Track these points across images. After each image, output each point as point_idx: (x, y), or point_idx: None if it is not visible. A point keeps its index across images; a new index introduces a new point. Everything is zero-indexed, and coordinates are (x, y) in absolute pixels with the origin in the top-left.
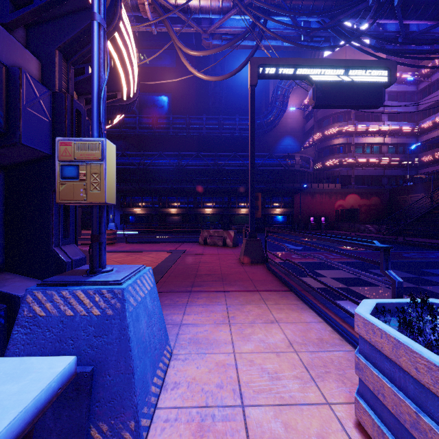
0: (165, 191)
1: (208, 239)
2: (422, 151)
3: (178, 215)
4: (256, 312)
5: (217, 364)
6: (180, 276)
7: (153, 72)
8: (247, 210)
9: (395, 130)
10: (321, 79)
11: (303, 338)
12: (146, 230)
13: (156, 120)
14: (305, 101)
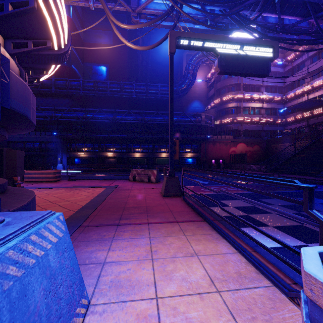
0: (103, 139)
1: (136, 176)
2: (287, 114)
3: (113, 157)
4: (176, 244)
5: (137, 317)
6: (110, 210)
7: (94, 47)
8: (167, 154)
9: (270, 99)
10: (224, 51)
11: (223, 273)
12: (88, 170)
13: (96, 84)
14: (208, 75)
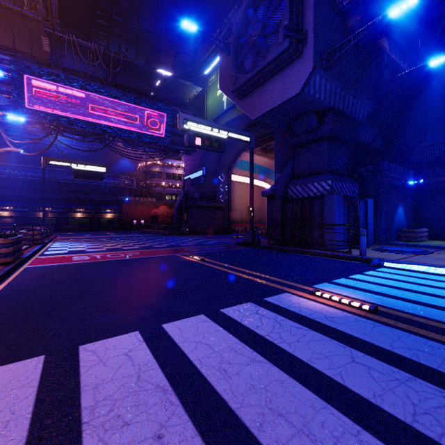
0: None
1: None
2: None
3: (10, 217)
4: None
5: None
6: None
7: None
8: (83, 215)
9: None
10: (77, 168)
11: None
12: None
13: None
14: None
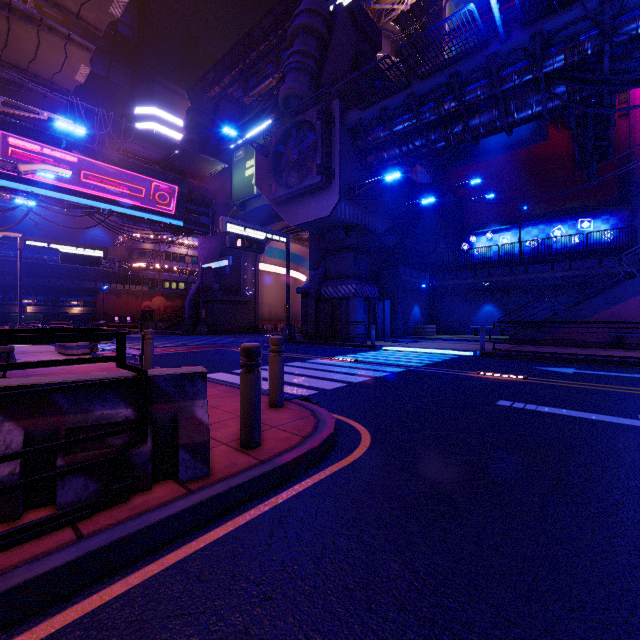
0: None
1: None
2: None
3: None
4: None
5: None
6: None
7: None
8: (34, 309)
9: (196, 246)
10: (66, 251)
11: None
12: None
13: None
14: None
